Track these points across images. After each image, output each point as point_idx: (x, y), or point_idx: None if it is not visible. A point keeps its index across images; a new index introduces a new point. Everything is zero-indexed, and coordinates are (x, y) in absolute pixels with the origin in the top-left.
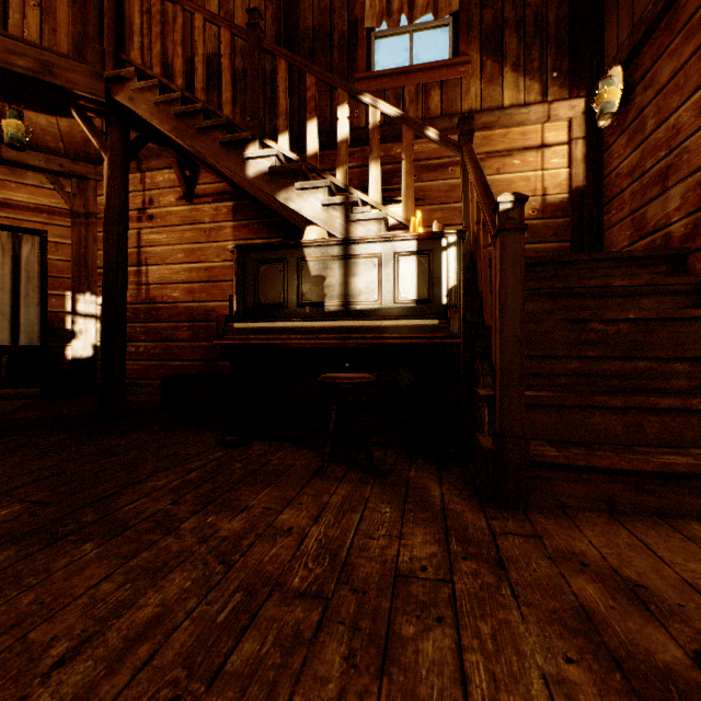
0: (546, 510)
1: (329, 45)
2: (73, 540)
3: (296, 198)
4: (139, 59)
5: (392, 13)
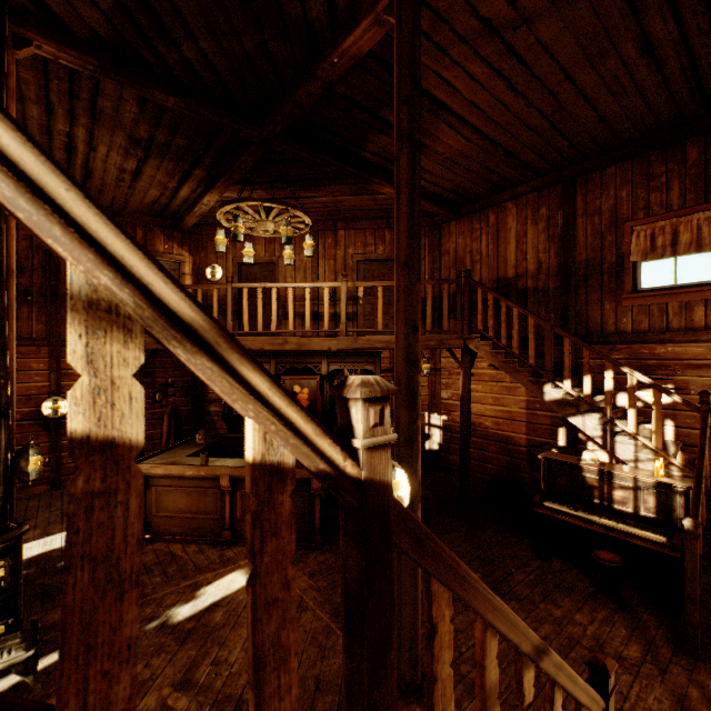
0: (709, 664)
1: (599, 272)
2: (507, 598)
3: (575, 418)
4: (480, 327)
5: (656, 248)
